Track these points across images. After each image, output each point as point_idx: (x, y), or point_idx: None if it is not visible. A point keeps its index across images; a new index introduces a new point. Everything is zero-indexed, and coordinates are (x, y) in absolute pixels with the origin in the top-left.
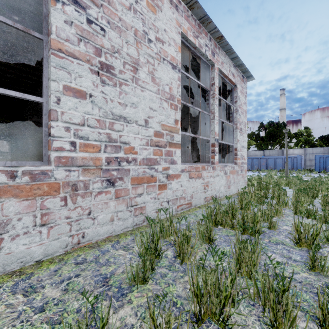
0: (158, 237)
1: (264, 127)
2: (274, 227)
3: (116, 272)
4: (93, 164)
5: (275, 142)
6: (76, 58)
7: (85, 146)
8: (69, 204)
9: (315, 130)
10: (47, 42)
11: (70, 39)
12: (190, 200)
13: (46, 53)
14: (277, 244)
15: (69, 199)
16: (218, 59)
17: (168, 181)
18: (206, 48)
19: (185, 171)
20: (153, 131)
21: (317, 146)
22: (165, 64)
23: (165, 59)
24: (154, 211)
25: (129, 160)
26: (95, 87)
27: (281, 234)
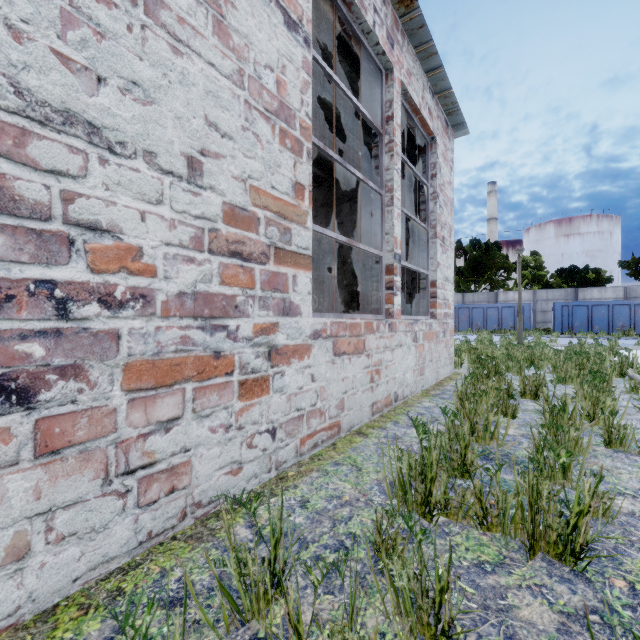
0: None
1: (464, 249)
2: (606, 513)
3: None
4: None
5: (482, 278)
6: None
7: None
8: None
9: (546, 259)
10: None
11: None
12: (337, 415)
13: None
14: None
15: None
16: (401, 61)
17: (273, 368)
18: (375, 16)
19: (323, 335)
20: (223, 203)
21: (554, 287)
22: (263, 0)
23: None
24: (226, 470)
25: (115, 295)
26: None
27: (638, 538)
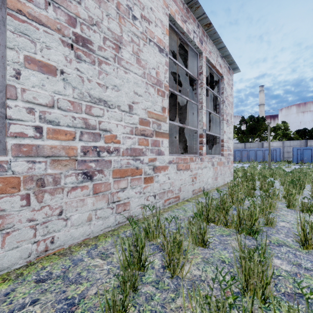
0: (142, 244)
1: (245, 121)
2: (272, 224)
3: (87, 294)
4: (65, 154)
5: (255, 135)
6: (43, 24)
7: (55, 132)
8: (33, 204)
9: (291, 125)
10: (3, 1)
11: (35, 0)
12: (178, 193)
13: (2, 15)
14: (279, 246)
15: (33, 197)
16: (206, 48)
17: (154, 174)
18: (194, 34)
19: (173, 162)
20: (139, 118)
21: (294, 139)
22: (151, 46)
23: (152, 40)
24: (140, 207)
25: (110, 150)
26: (68, 63)
27: (281, 232)
